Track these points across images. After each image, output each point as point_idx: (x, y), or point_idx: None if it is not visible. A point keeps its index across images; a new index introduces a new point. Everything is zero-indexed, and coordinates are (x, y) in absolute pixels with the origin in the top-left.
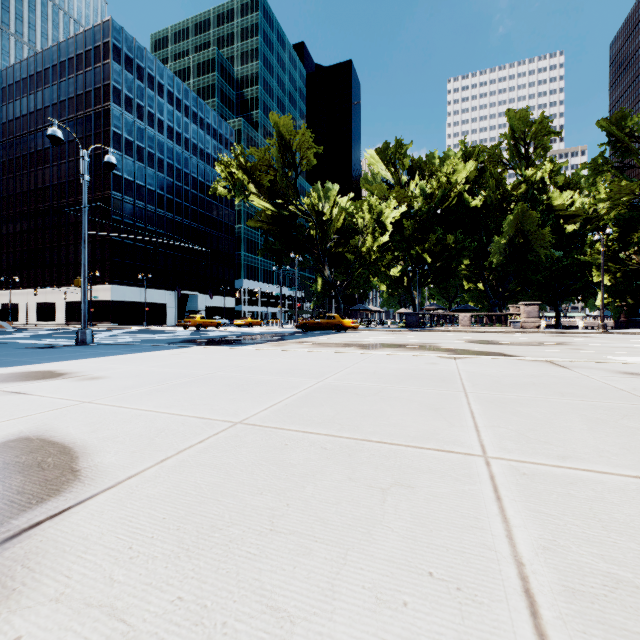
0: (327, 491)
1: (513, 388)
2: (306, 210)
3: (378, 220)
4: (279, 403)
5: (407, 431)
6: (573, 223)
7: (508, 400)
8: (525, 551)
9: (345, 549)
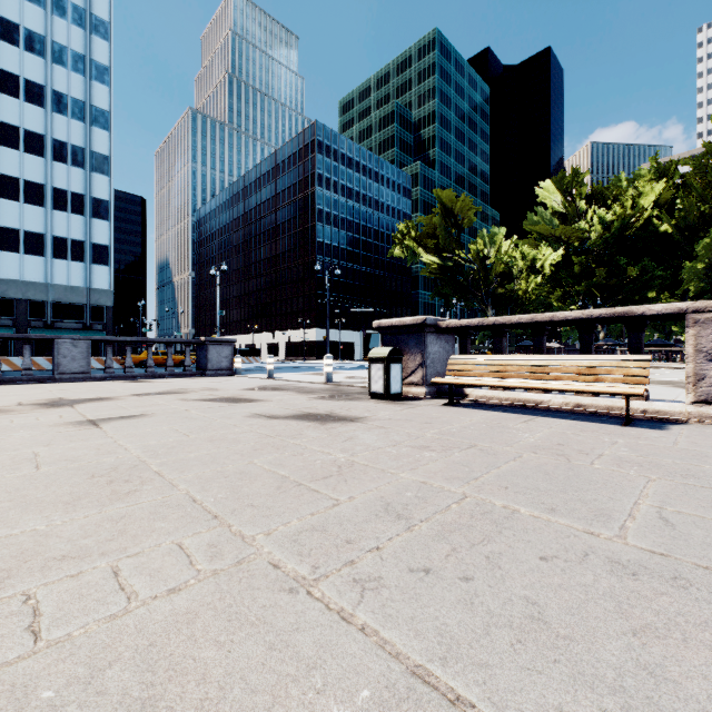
0: None
1: None
2: (469, 259)
3: (531, 266)
4: None
5: None
6: None
7: None
8: None
9: None
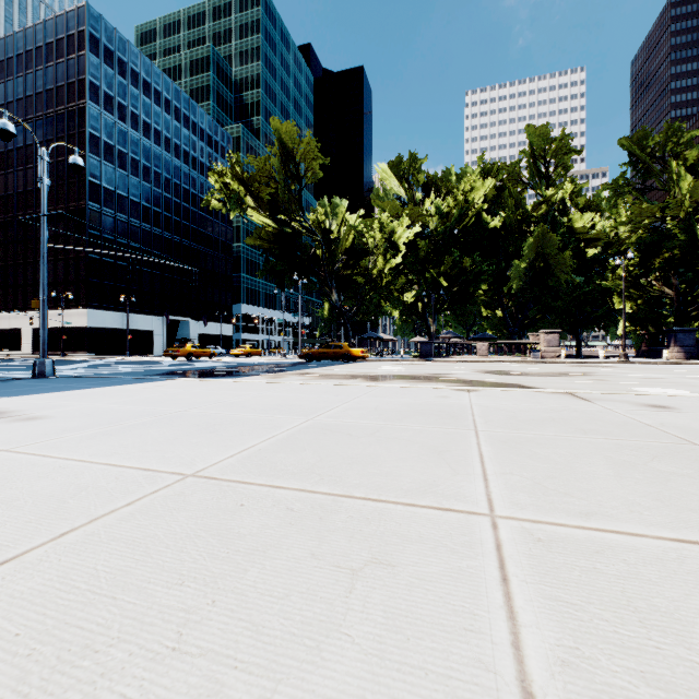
0: (276, 576)
1: (530, 425)
2: (311, 227)
3: (390, 240)
4: (251, 448)
5: (400, 482)
6: (594, 247)
7: (524, 439)
8: (537, 670)
9: (275, 681)
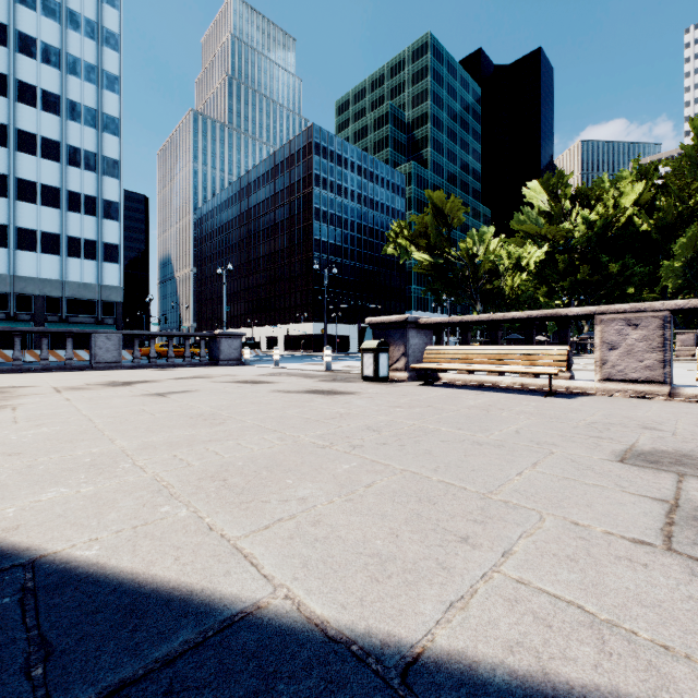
0: None
1: None
2: (459, 256)
3: (516, 264)
4: None
5: None
6: None
7: None
8: None
9: None
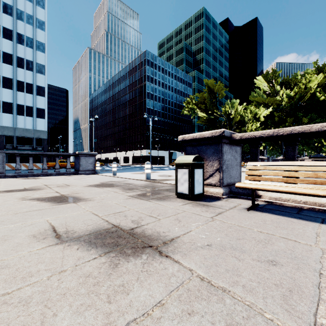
0: None
1: None
2: (221, 114)
3: (254, 117)
4: None
5: None
6: None
7: None
8: None
9: None
